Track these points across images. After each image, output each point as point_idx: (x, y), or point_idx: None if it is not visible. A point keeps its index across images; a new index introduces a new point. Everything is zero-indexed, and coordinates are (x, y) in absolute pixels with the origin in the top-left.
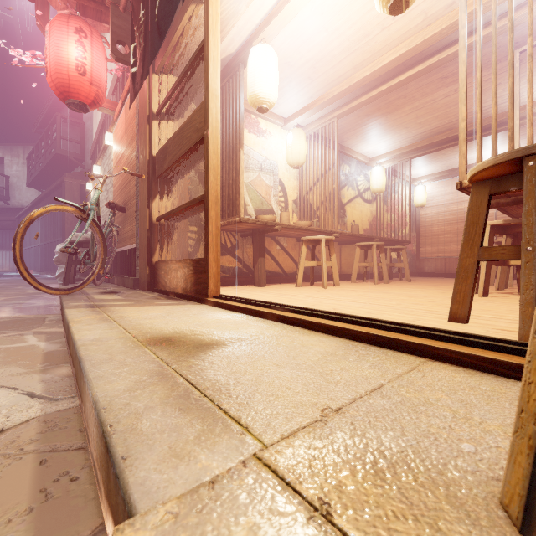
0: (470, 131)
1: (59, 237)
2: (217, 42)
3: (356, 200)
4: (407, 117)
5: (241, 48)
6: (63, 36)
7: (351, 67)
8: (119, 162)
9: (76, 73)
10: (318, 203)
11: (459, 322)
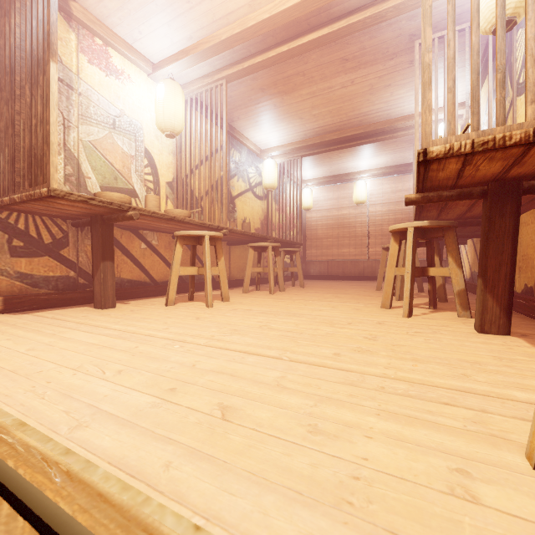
0: (357, 135)
1: None
2: None
3: (247, 194)
4: (303, 104)
5: None
6: None
7: (245, 1)
8: None
9: None
10: (203, 192)
11: None
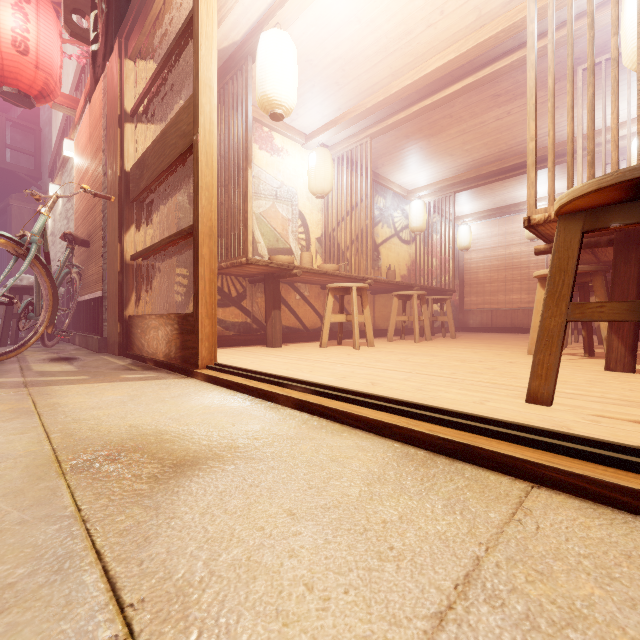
0: (522, 163)
1: (4, 280)
2: (211, 13)
3: (392, 240)
4: (452, 142)
5: (249, 34)
6: None
7: (388, 73)
8: (82, 180)
9: (13, 50)
10: (347, 243)
11: (541, 404)
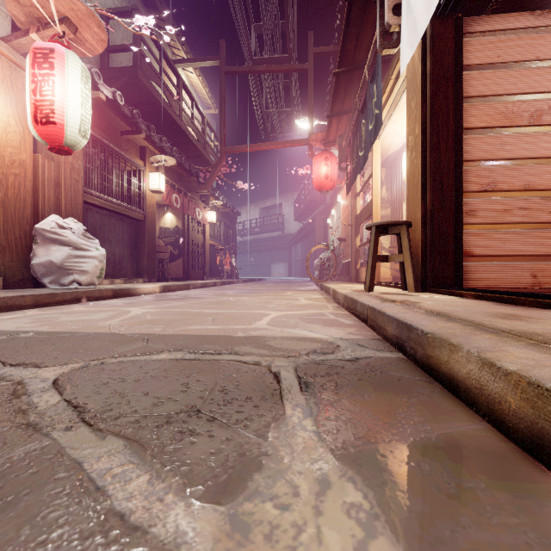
0: None
1: (312, 253)
2: (377, 173)
3: None
4: None
5: (402, 147)
6: (319, 164)
7: None
8: (343, 213)
9: (324, 179)
10: None
11: None
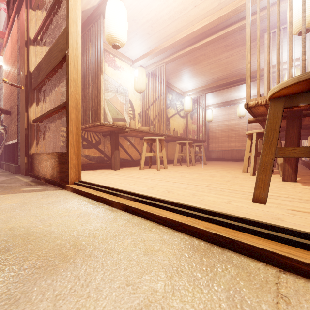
0: (237, 80)
1: None
2: None
3: (176, 116)
4: (205, 68)
5: (101, 2)
6: None
7: (174, 30)
8: (7, 78)
9: None
10: (154, 116)
11: (260, 203)
